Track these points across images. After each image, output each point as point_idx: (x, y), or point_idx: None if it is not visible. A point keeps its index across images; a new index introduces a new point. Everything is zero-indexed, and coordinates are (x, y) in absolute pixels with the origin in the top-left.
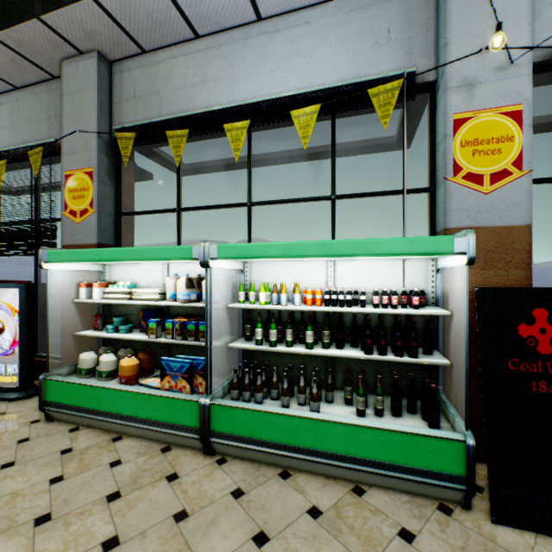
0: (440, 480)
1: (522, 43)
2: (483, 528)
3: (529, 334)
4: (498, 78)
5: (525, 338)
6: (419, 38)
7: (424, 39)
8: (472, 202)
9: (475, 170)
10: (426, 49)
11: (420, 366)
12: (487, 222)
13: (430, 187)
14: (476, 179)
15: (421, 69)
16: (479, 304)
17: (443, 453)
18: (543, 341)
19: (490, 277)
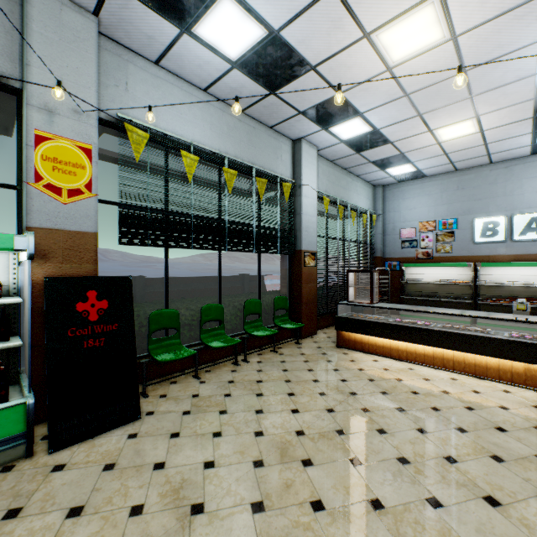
0: (2, 446)
1: (92, 102)
2: (40, 462)
3: (85, 309)
4: (75, 118)
5: (82, 312)
6: (3, 39)
7: (9, 43)
8: (53, 208)
9: (56, 183)
10: (11, 54)
11: (1, 355)
12: (66, 227)
13: (18, 186)
14: (57, 191)
15: (5, 70)
16: (48, 290)
17: (5, 421)
18: (94, 312)
19: (68, 269)
